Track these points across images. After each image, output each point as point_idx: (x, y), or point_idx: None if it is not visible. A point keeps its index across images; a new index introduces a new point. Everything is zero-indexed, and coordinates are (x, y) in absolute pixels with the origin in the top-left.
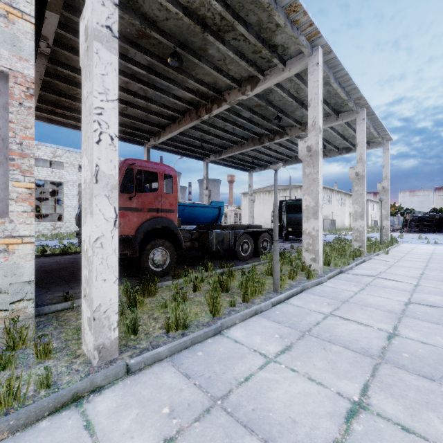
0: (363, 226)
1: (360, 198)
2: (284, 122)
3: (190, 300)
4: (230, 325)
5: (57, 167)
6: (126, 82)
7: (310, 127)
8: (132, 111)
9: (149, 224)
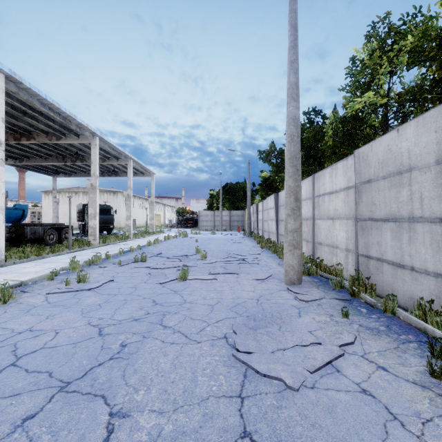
0: (131, 223)
1: (130, 208)
2: (84, 154)
3: None
4: (48, 257)
5: None
6: None
7: (92, 174)
8: None
9: None
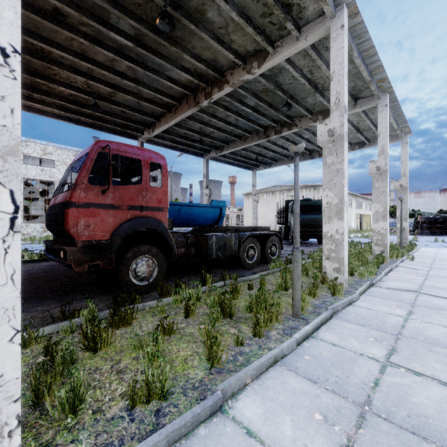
0: (385, 228)
1: (382, 196)
2: (293, 112)
3: (179, 333)
4: (237, 389)
5: (50, 166)
6: (111, 60)
7: (332, 106)
8: (121, 98)
9: (130, 226)
